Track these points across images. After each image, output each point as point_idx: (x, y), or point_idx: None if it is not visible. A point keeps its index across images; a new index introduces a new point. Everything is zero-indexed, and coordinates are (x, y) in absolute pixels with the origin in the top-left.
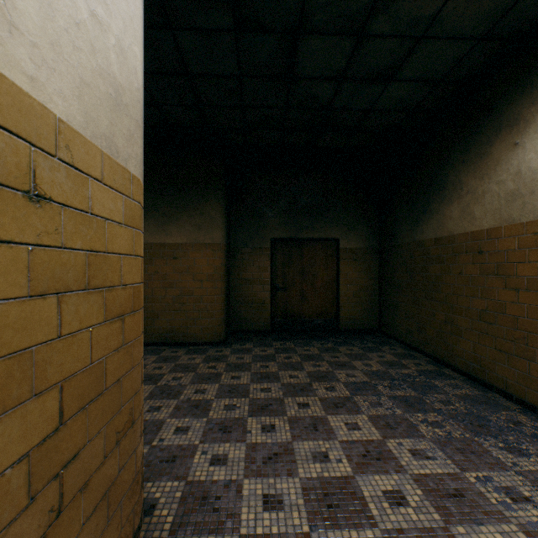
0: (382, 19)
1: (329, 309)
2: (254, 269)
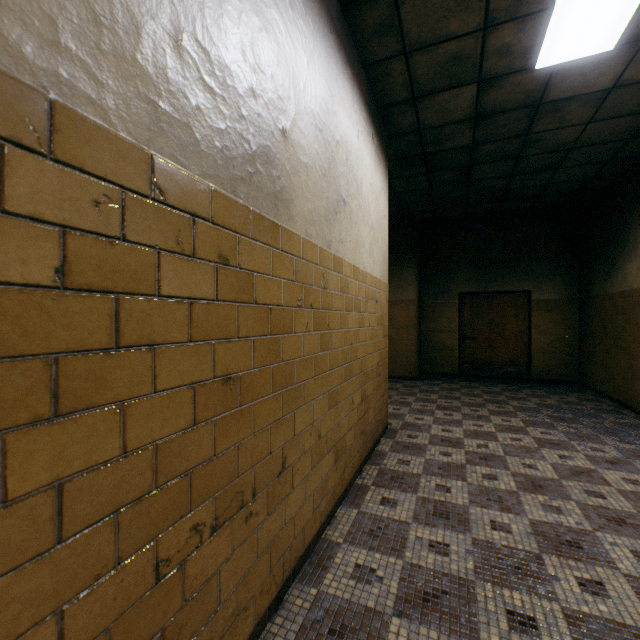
0: (531, 150)
1: (520, 358)
2: (442, 320)
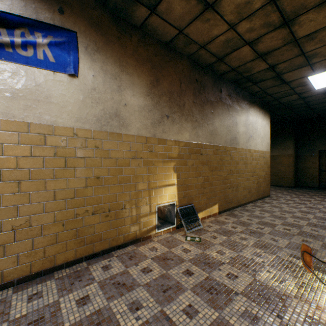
0: None
1: None
2: (309, 163)
